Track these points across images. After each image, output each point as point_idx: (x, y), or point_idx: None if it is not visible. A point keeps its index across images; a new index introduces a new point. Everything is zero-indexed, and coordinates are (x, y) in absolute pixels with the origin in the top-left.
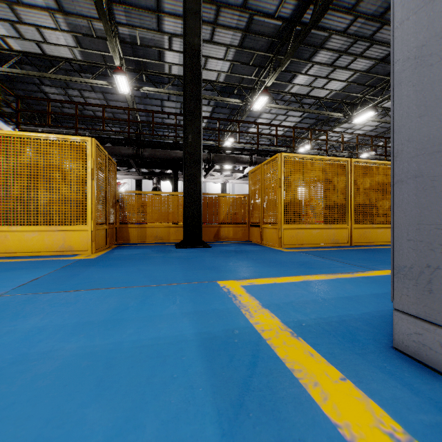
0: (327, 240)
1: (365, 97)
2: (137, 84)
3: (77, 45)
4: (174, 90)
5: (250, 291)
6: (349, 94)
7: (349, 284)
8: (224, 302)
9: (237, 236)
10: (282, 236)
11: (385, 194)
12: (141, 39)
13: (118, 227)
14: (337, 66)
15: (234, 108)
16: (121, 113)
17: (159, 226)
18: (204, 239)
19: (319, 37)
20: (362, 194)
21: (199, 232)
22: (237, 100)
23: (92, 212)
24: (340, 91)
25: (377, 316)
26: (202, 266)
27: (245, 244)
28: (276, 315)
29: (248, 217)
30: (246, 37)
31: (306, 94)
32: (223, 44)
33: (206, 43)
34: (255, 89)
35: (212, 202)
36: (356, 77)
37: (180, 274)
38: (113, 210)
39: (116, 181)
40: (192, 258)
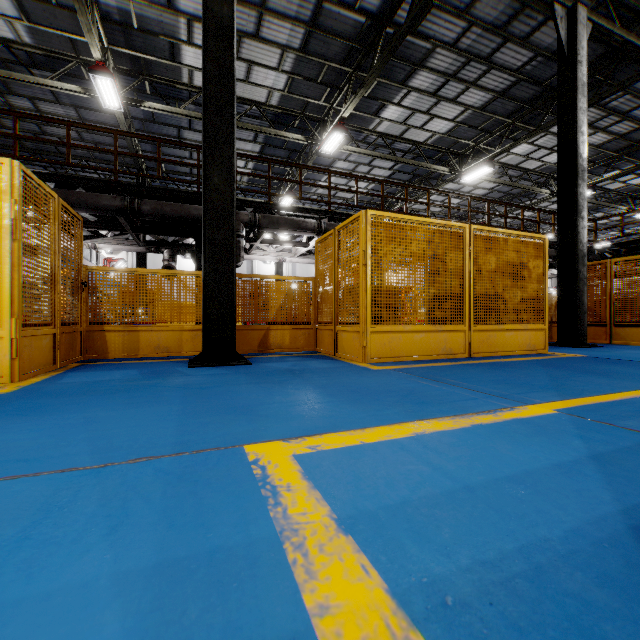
0: (435, 350)
1: (478, 146)
2: (136, 97)
3: (21, 16)
4: (198, 112)
5: (311, 473)
6: (458, 141)
7: (501, 439)
8: (247, 518)
9: (297, 344)
10: (369, 344)
11: (516, 280)
12: (139, 18)
13: (85, 331)
14: (442, 97)
15: (294, 150)
16: (110, 145)
17: (162, 329)
18: (243, 350)
19: (419, 49)
20: (485, 279)
21: (231, 338)
22: (299, 136)
23: (15, 302)
24: (445, 135)
25: (604, 542)
26: (224, 405)
27: (309, 357)
28: (374, 563)
29: (314, 313)
30: (311, 37)
31: (399, 135)
32: (276, 44)
33: (250, 40)
34: (325, 121)
35: (255, 289)
36: (468, 115)
37: (171, 429)
38: (74, 301)
39: (81, 250)
40: (210, 388)
